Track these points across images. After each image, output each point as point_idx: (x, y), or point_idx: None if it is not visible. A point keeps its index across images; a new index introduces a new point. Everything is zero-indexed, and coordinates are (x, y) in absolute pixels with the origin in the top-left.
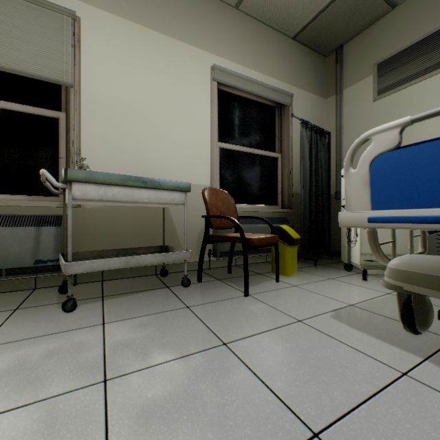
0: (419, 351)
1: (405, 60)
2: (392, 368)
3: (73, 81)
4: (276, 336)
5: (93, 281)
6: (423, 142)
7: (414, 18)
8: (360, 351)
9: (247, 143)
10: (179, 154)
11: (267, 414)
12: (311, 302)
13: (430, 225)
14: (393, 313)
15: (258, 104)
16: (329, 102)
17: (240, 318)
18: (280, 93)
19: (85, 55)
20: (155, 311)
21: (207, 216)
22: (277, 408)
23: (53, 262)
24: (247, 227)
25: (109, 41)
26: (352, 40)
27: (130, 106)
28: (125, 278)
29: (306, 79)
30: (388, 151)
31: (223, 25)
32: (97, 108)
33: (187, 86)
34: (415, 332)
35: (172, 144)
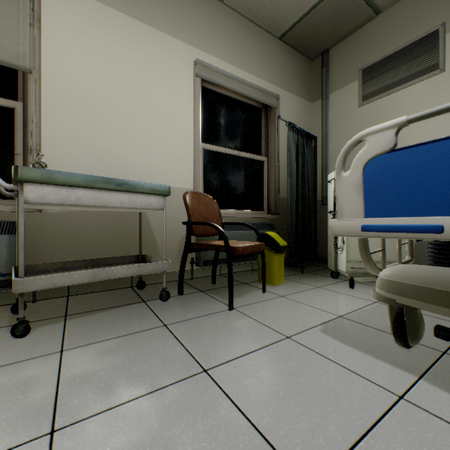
0: (412, 368)
1: (389, 67)
2: (387, 390)
3: (32, 66)
4: (263, 357)
5: (57, 297)
6: (421, 144)
7: (397, 25)
8: (353, 372)
9: (233, 145)
10: (159, 154)
11: None
12: (299, 314)
13: (428, 235)
14: (382, 324)
15: (244, 104)
16: (315, 106)
17: (223, 337)
18: (267, 94)
19: (47, 37)
20: (127, 332)
21: (189, 223)
22: None
23: (6, 276)
24: (232, 234)
25: (77, 24)
26: (337, 45)
27: (101, 99)
28: (96, 292)
29: (293, 81)
30: (383, 154)
31: (206, 17)
32: (62, 99)
33: (167, 81)
34: (407, 346)
35: (150, 143)
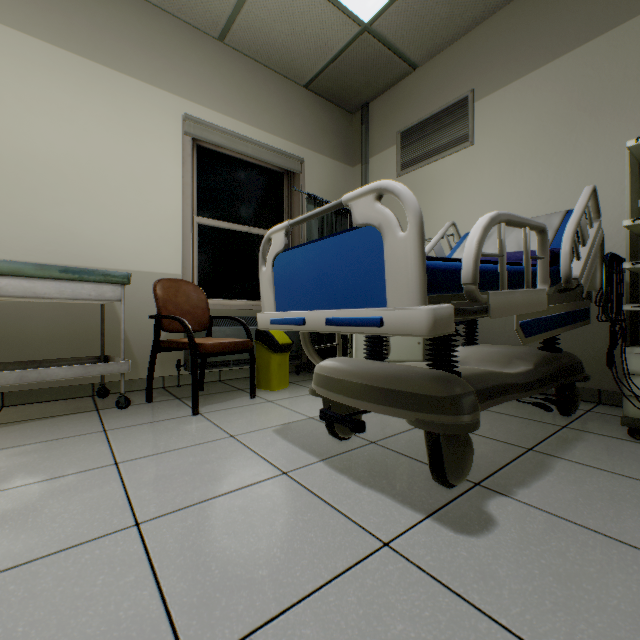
0: (325, 454)
1: (425, 132)
2: (279, 469)
3: None
4: (187, 452)
5: None
6: (297, 247)
7: (433, 85)
8: (265, 459)
9: (243, 219)
10: (132, 231)
11: (104, 515)
12: (268, 417)
13: (301, 327)
14: None
15: (259, 168)
16: (356, 171)
17: (162, 438)
18: (286, 157)
19: None
20: (55, 438)
21: (155, 317)
22: (120, 509)
23: None
24: (234, 331)
25: (15, 70)
26: (378, 99)
27: (51, 163)
28: (42, 402)
29: (325, 140)
30: (282, 252)
31: (201, 61)
32: None
33: (145, 140)
34: (338, 437)
35: (120, 218)
